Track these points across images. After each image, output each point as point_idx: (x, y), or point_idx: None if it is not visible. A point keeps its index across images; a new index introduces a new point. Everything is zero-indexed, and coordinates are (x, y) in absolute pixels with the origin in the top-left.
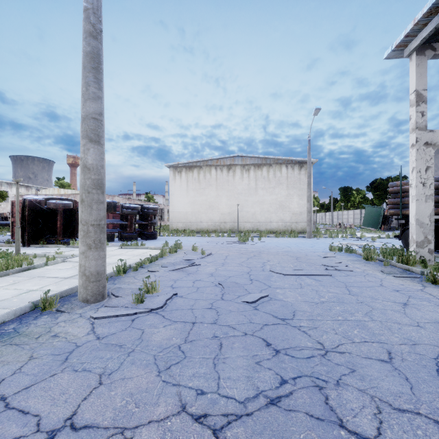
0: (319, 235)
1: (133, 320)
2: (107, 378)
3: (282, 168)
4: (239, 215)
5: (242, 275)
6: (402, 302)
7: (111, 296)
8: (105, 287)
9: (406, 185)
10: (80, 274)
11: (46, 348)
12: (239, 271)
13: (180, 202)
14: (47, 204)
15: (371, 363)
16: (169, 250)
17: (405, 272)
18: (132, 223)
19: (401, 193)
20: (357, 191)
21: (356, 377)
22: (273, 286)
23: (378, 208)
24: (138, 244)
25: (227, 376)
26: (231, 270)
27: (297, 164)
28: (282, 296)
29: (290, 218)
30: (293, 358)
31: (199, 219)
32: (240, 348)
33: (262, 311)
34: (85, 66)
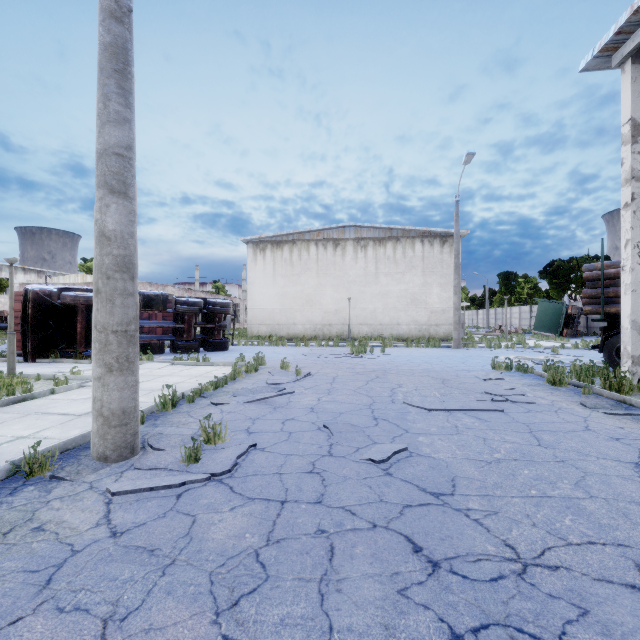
0: (472, 344)
1: (179, 496)
2: (116, 630)
3: (416, 244)
4: (352, 313)
5: (360, 410)
6: (631, 461)
7: (147, 449)
8: (136, 434)
9: (610, 268)
10: (94, 413)
11: (16, 557)
12: (354, 404)
13: (264, 295)
14: (61, 298)
15: (614, 594)
16: (245, 368)
17: (619, 406)
18: (190, 327)
19: (603, 280)
20: (524, 278)
21: (594, 628)
22: (412, 430)
23: (558, 304)
24: (198, 358)
25: (346, 624)
26: (342, 402)
27: (438, 237)
28: (429, 449)
29: (427, 318)
30: (467, 581)
31: (291, 320)
32: (367, 558)
33: (398, 477)
34: (102, 68)
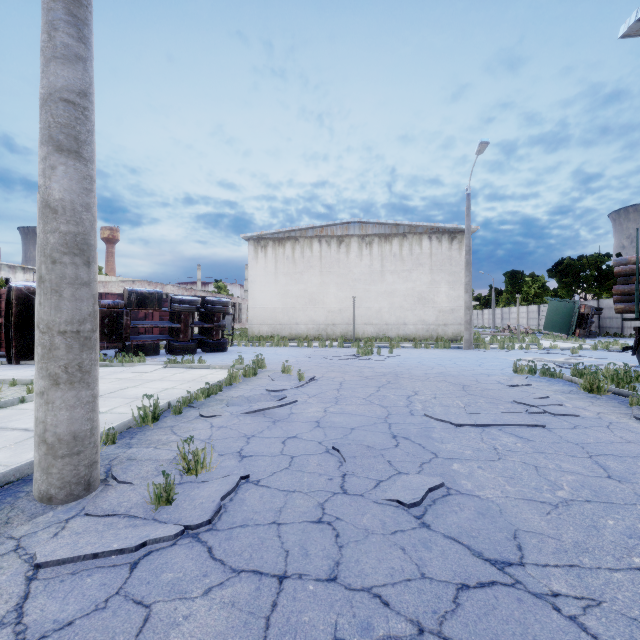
0: (483, 345)
1: (134, 566)
2: None
3: (423, 240)
4: (356, 313)
5: (375, 425)
6: None
7: (110, 481)
8: (93, 464)
9: None
10: (35, 439)
11: None
12: (367, 417)
13: (265, 294)
14: None
15: None
16: (243, 372)
17: None
18: (187, 327)
19: (638, 275)
20: (531, 277)
21: None
22: (442, 453)
23: (569, 303)
24: (194, 361)
25: None
26: (353, 413)
27: (446, 234)
28: (470, 483)
29: (435, 318)
30: None
31: (294, 320)
32: None
33: (440, 532)
34: None
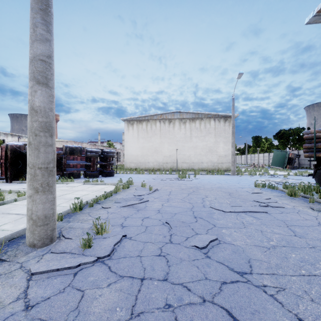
0: (241, 173)
1: (75, 274)
2: None
3: (211, 121)
4: (178, 157)
5: (186, 212)
6: None
7: (61, 238)
8: (54, 229)
9: (319, 132)
10: (27, 217)
11: None
12: (182, 208)
13: (132, 147)
14: (25, 149)
15: None
16: (122, 186)
17: None
18: (94, 164)
19: (315, 139)
20: (265, 139)
21: None
22: (217, 225)
23: (284, 152)
24: (98, 181)
25: None
26: (176, 206)
27: (222, 118)
28: (230, 238)
29: (217, 159)
30: None
31: (147, 161)
32: None
33: (214, 259)
34: (32, 7)
